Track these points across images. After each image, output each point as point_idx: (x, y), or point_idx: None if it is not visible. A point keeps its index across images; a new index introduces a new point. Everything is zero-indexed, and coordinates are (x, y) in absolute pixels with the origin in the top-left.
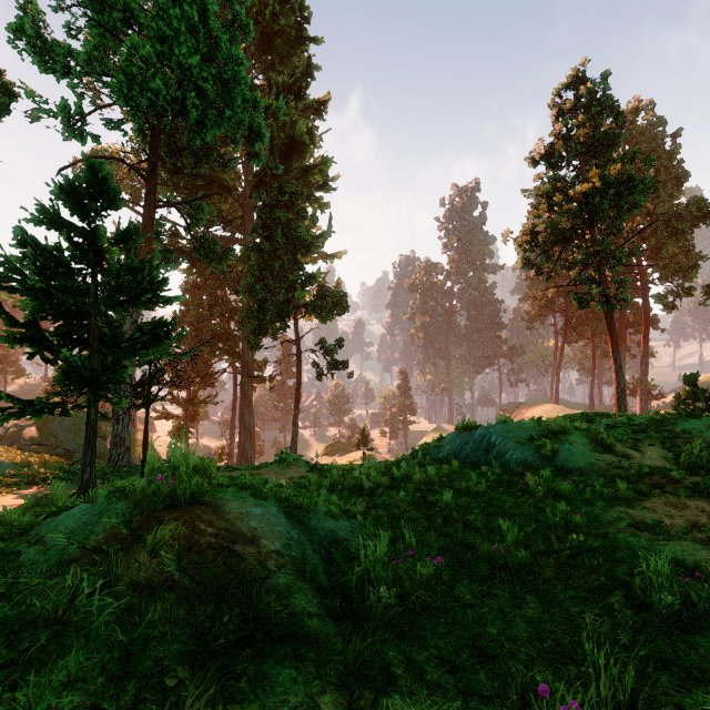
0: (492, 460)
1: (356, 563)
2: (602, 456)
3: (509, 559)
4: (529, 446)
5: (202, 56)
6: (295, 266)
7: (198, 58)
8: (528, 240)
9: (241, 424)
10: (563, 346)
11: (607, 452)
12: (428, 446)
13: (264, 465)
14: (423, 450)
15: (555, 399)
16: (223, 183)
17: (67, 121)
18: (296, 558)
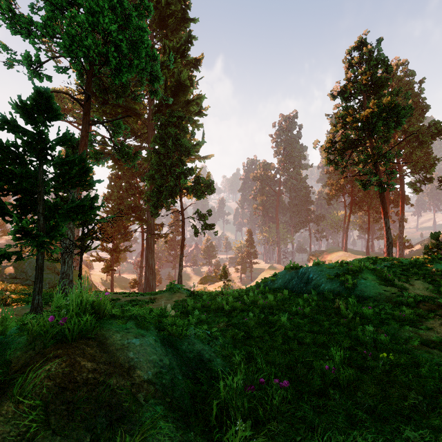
0: (310, 290)
1: (216, 391)
2: (387, 288)
3: (339, 378)
4: (336, 281)
5: (119, 25)
6: (180, 163)
7: (116, 25)
8: (330, 146)
9: (146, 264)
10: (349, 215)
11: (390, 285)
12: (267, 280)
13: (159, 292)
14: (263, 283)
15: (345, 248)
16: (135, 111)
17: (29, 66)
18: (166, 385)
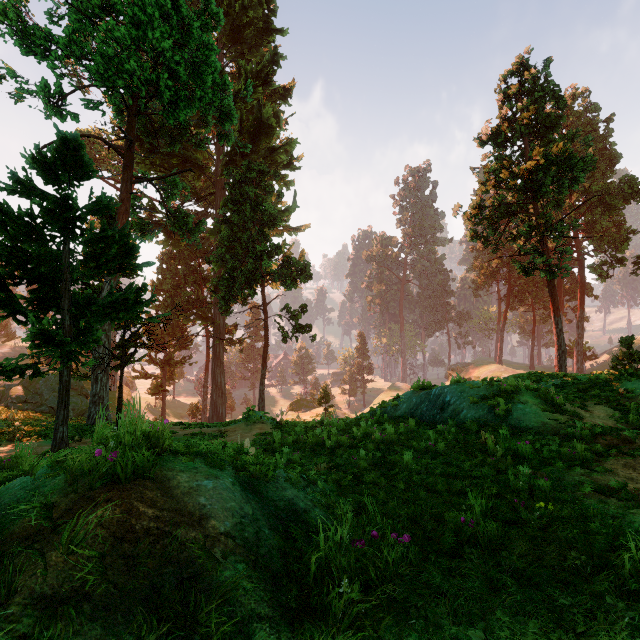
0: (447, 419)
1: (315, 547)
2: (554, 416)
3: (478, 533)
4: (483, 406)
5: (175, 41)
6: (262, 238)
7: (170, 42)
8: (477, 213)
9: (213, 383)
10: (506, 312)
11: (558, 411)
12: (386, 404)
13: (232, 422)
14: (381, 409)
15: (499, 360)
16: (196, 162)
17: (47, 100)
18: (249, 540)
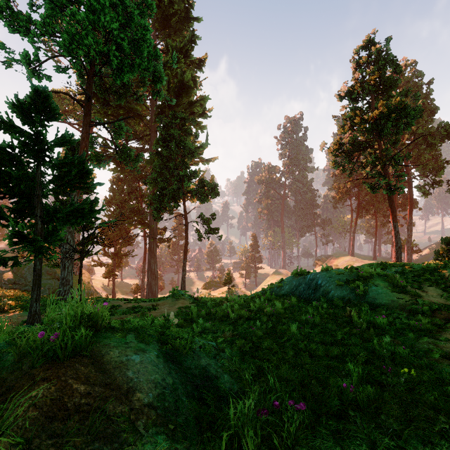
0: (319, 297)
1: (225, 417)
2: (400, 295)
3: (358, 397)
4: (346, 287)
5: (121, 24)
6: (184, 166)
7: (117, 24)
8: (337, 148)
9: (149, 269)
10: (356, 219)
11: (403, 292)
12: (273, 286)
13: (162, 298)
14: (269, 289)
15: (351, 253)
16: (137, 112)
17: (28, 65)
18: (169, 409)
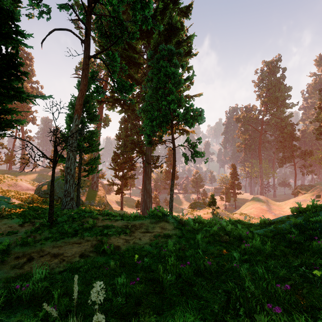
0: None
1: None
2: None
3: None
4: None
5: None
6: (171, 91)
7: None
8: None
9: (144, 189)
10: None
11: None
12: (321, 219)
13: (142, 217)
14: (311, 223)
15: None
16: (135, 60)
17: None
18: None
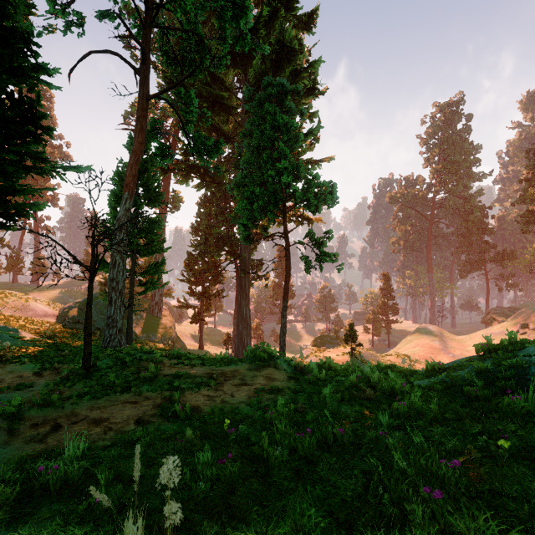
0: None
1: None
2: None
3: None
4: None
5: None
6: (282, 153)
7: None
8: None
9: (239, 314)
10: None
11: None
12: (520, 362)
13: (234, 361)
14: (504, 369)
15: None
16: (223, 102)
17: None
18: None
